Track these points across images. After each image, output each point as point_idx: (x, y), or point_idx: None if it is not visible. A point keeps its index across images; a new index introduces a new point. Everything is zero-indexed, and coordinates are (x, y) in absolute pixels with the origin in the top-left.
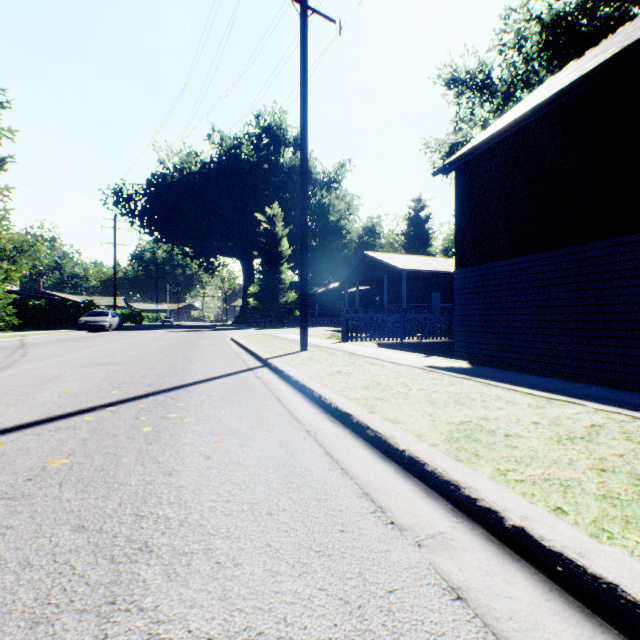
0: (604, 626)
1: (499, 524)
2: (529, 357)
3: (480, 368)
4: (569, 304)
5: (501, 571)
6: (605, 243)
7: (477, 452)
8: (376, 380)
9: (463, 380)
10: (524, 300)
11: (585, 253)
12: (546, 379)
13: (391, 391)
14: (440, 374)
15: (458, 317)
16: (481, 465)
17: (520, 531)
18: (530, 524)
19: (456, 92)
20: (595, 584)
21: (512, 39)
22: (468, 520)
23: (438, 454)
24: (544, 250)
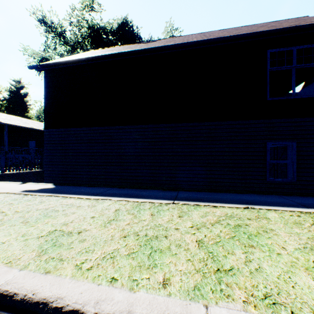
0: None
1: None
2: (85, 176)
3: (61, 187)
4: (101, 151)
5: None
6: (113, 127)
7: (62, 256)
8: None
9: (51, 197)
10: (83, 149)
11: (107, 130)
12: (94, 188)
13: None
14: (34, 196)
15: (47, 156)
16: (65, 268)
17: None
18: (101, 307)
19: (46, 29)
20: None
21: (76, 22)
22: None
23: (29, 276)
24: (91, 126)
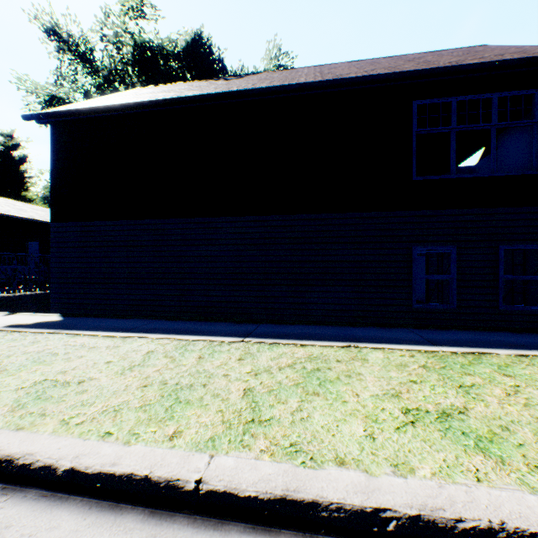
0: (125, 508)
1: (54, 476)
2: (121, 302)
3: (73, 319)
4: (148, 261)
5: (48, 522)
6: (169, 221)
7: (46, 411)
8: None
9: (51, 335)
10: (117, 256)
11: (158, 225)
12: (128, 320)
13: None
14: (24, 333)
15: (56, 269)
16: (46, 423)
17: (71, 472)
18: (80, 461)
19: (58, 46)
20: (121, 481)
21: (113, 36)
22: (22, 489)
23: None
24: (132, 218)
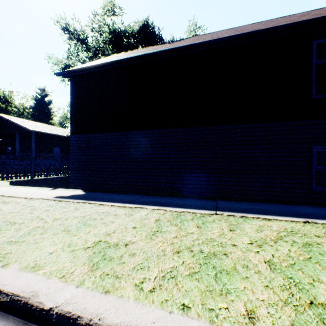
0: None
1: None
2: (110, 182)
3: (91, 193)
4: (126, 157)
5: None
6: (139, 132)
7: (116, 273)
8: (10, 219)
9: (84, 204)
10: (108, 154)
11: (132, 135)
12: (125, 195)
13: (28, 229)
14: (68, 202)
15: (73, 162)
16: (125, 288)
17: None
18: None
19: (69, 37)
20: None
21: (98, 28)
22: None
23: (88, 295)
24: (117, 131)
